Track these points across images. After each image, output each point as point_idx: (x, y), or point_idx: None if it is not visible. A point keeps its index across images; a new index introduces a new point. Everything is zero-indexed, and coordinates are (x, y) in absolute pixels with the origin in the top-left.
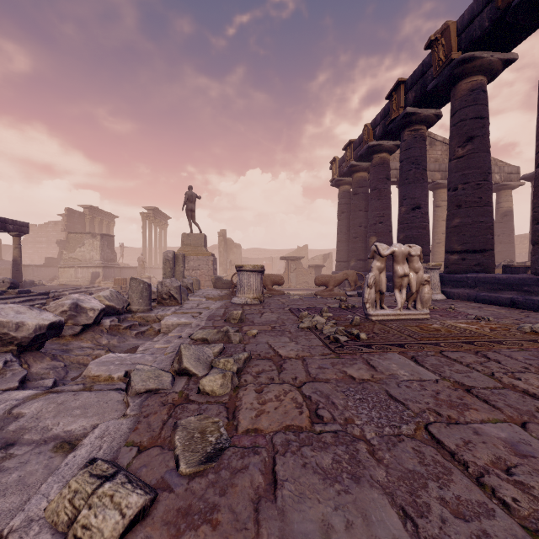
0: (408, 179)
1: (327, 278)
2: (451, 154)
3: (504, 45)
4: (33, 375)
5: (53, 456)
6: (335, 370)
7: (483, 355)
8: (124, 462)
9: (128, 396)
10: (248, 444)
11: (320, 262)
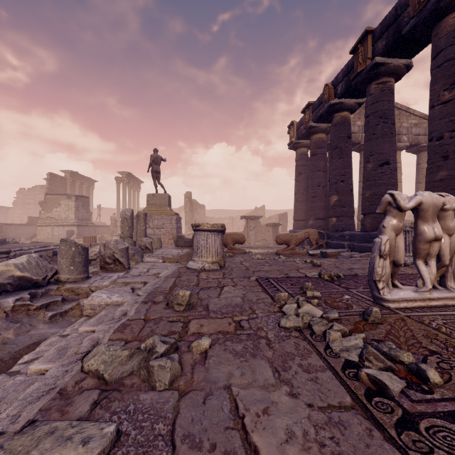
0: (376, 134)
1: (288, 236)
2: (434, 99)
3: None
4: None
5: None
6: None
7: None
8: None
9: None
10: None
11: (276, 221)
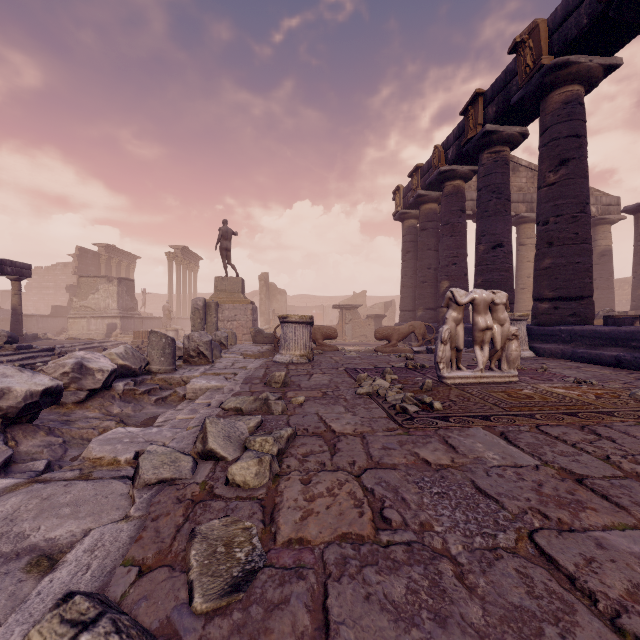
0: (488, 212)
1: (389, 331)
2: (541, 180)
3: (605, 48)
4: (21, 454)
5: (23, 579)
6: (404, 451)
7: (592, 431)
8: (117, 592)
9: (134, 488)
10: (290, 562)
11: (380, 311)
